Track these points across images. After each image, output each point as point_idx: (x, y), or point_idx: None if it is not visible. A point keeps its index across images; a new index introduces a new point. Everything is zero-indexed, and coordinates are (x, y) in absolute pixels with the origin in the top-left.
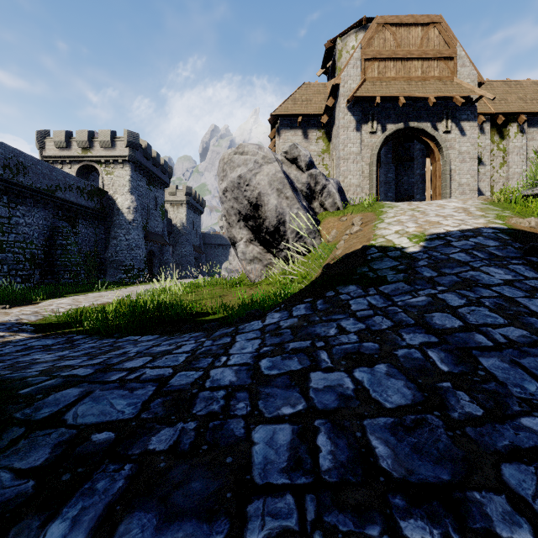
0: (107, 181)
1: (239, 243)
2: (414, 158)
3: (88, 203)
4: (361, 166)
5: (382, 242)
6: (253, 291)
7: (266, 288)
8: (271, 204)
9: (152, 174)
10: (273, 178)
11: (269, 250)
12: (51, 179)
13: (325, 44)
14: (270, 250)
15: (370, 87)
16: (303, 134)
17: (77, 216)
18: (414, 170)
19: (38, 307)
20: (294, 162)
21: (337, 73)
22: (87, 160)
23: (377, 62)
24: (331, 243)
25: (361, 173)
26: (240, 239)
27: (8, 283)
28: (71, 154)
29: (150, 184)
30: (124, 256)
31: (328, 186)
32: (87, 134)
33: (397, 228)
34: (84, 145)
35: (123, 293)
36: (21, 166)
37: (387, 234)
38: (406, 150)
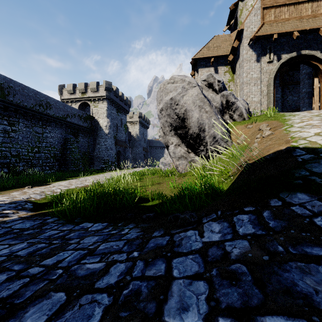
0: (94, 111)
1: (171, 146)
2: (296, 82)
3: (84, 124)
4: (261, 87)
5: (306, 144)
6: (181, 180)
7: (191, 178)
8: (194, 117)
9: (119, 106)
10: (196, 98)
11: (192, 151)
12: (64, 111)
13: (230, 7)
14: (193, 151)
15: (268, 28)
16: (214, 70)
17: (78, 132)
18: (296, 90)
19: (45, 188)
20: (210, 87)
21: (239, 26)
22: (84, 99)
23: (273, 9)
24: (241, 145)
25: (260, 93)
26: (172, 143)
27: (42, 170)
28: (75, 97)
29: (118, 112)
30: (103, 154)
31: (236, 102)
32: (84, 85)
33: (315, 130)
34: (82, 91)
35: (99, 178)
36: (48, 104)
37: (308, 137)
38: (290, 77)
